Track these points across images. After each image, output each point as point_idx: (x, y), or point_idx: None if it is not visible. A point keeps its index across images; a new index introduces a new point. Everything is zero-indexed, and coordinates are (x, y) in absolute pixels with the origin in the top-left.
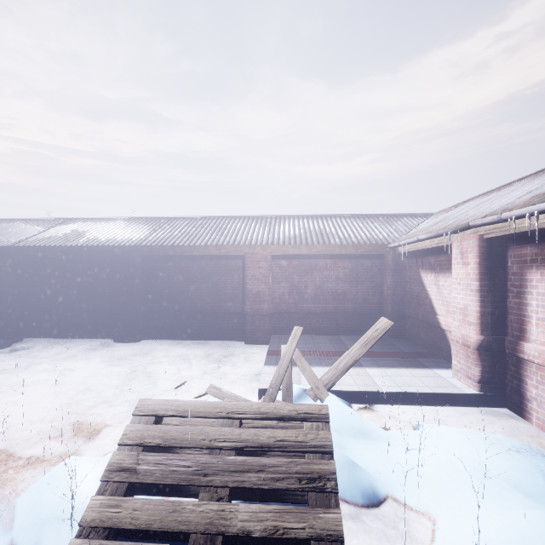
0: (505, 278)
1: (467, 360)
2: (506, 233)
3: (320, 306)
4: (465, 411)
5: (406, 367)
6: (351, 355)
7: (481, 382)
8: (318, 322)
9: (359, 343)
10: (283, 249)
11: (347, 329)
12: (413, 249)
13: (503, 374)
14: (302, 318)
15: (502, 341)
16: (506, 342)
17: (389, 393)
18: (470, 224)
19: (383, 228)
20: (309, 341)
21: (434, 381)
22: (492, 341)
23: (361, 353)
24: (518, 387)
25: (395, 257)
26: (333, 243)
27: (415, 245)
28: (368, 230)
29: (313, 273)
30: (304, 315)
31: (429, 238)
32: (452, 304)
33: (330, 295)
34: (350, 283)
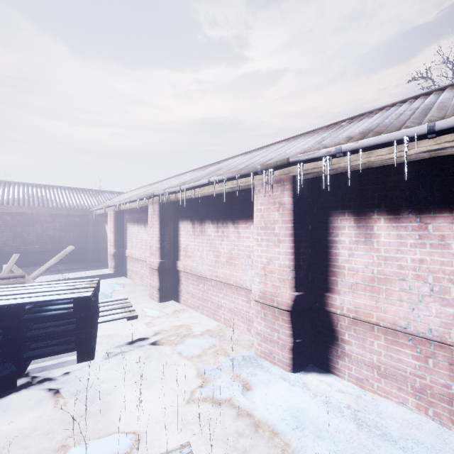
0: (124, 226)
1: (111, 261)
2: (119, 210)
3: (41, 247)
4: (109, 281)
5: (89, 270)
6: (50, 263)
7: (115, 268)
8: (40, 257)
9: (55, 258)
10: (7, 208)
11: (63, 260)
12: (100, 213)
13: (123, 264)
14: (26, 256)
15: (122, 251)
16: (123, 251)
17: (71, 279)
18: (109, 205)
19: (90, 199)
20: (30, 269)
21: (98, 272)
22: (118, 251)
23: (56, 262)
24: (126, 267)
25: (94, 216)
26: (51, 206)
27: (100, 211)
28: (79, 199)
29: (35, 225)
30: (27, 254)
31: (101, 208)
32: (108, 238)
33: (50, 240)
34: (65, 231)
